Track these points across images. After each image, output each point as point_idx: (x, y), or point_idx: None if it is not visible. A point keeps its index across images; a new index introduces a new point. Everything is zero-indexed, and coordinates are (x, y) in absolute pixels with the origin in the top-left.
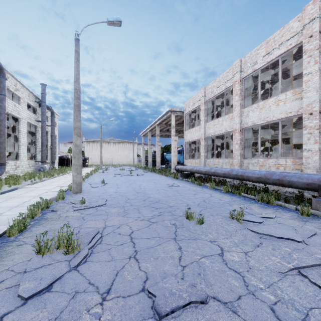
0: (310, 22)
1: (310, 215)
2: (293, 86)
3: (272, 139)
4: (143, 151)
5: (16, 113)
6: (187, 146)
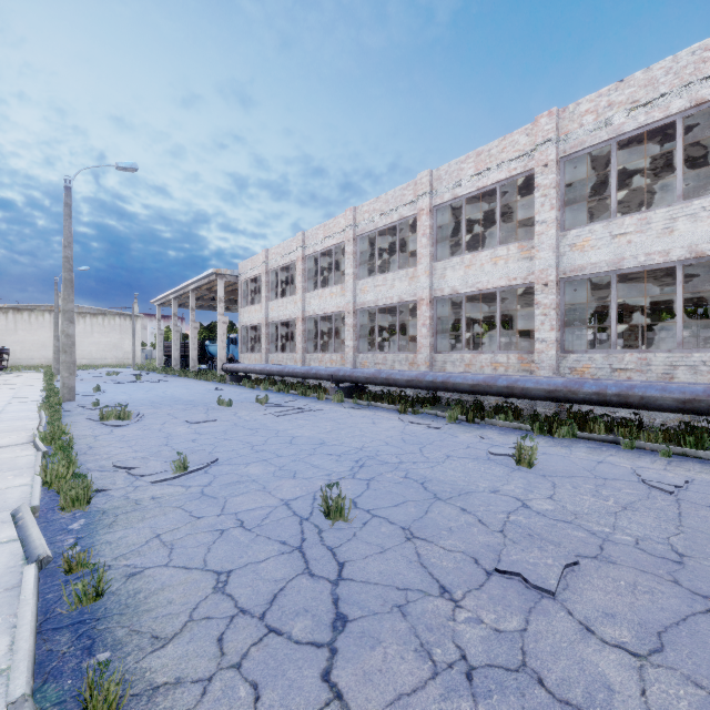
0: (348, 227)
1: (326, 400)
2: (371, 266)
3: (366, 326)
4: (160, 336)
5: None
6: (244, 332)
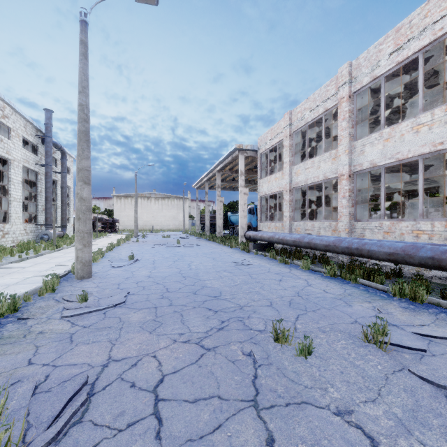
0: None
1: None
2: (430, 107)
3: (389, 191)
4: (198, 210)
5: (3, 152)
6: (262, 202)
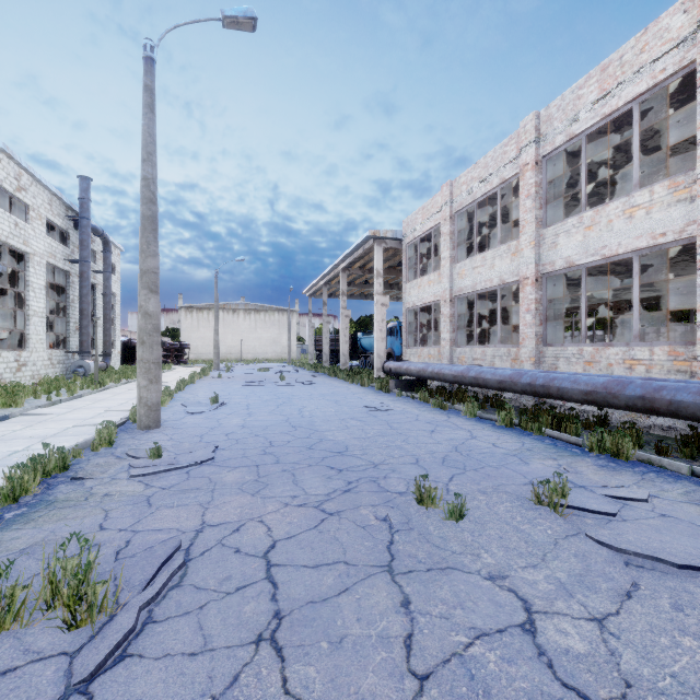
0: None
1: None
2: (658, 177)
3: (602, 301)
4: (311, 329)
5: (19, 242)
6: (410, 317)
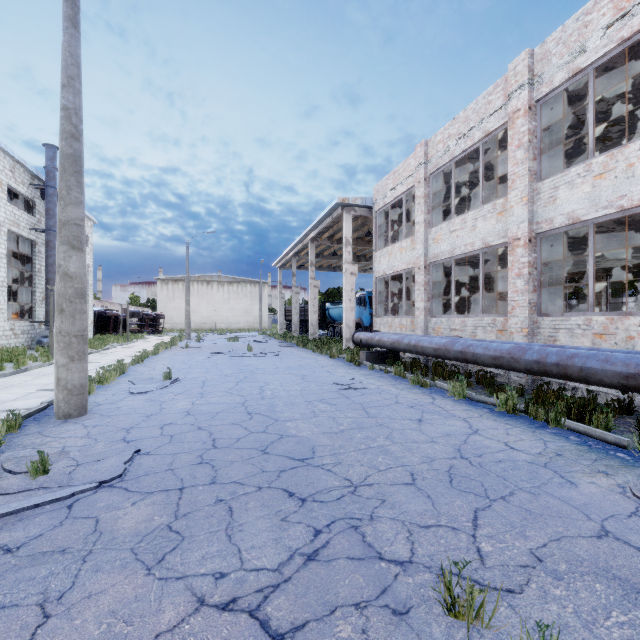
0: None
1: None
2: None
3: (577, 270)
4: (281, 299)
5: None
6: (379, 286)
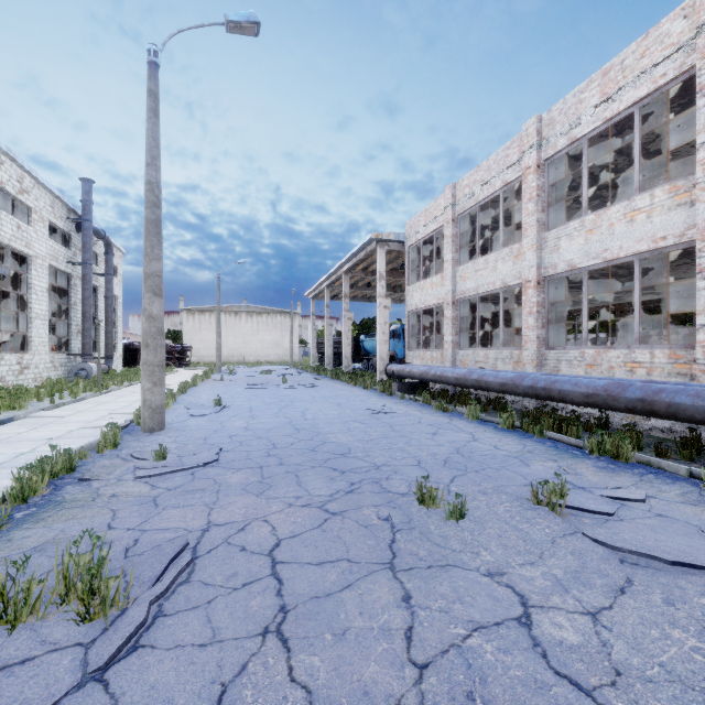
0: None
1: None
2: (660, 180)
3: (605, 304)
4: (314, 331)
5: (21, 245)
6: (412, 320)
